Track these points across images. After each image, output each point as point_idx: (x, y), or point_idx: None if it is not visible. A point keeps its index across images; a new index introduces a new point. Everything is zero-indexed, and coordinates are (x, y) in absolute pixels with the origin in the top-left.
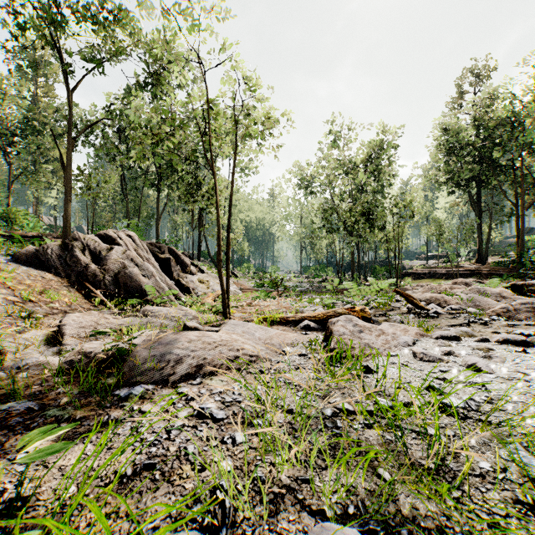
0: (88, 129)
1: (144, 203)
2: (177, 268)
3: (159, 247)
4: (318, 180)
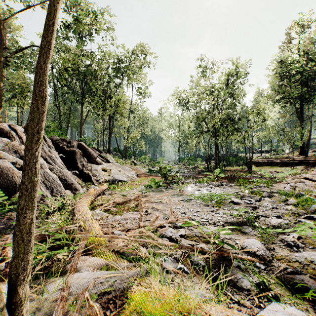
0: (18, 51)
1: (74, 115)
2: (82, 159)
3: (69, 142)
4: (192, 99)
